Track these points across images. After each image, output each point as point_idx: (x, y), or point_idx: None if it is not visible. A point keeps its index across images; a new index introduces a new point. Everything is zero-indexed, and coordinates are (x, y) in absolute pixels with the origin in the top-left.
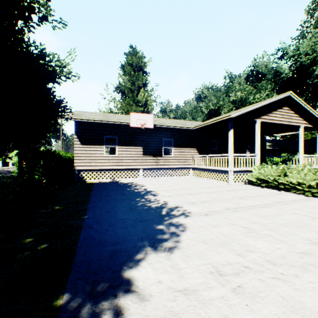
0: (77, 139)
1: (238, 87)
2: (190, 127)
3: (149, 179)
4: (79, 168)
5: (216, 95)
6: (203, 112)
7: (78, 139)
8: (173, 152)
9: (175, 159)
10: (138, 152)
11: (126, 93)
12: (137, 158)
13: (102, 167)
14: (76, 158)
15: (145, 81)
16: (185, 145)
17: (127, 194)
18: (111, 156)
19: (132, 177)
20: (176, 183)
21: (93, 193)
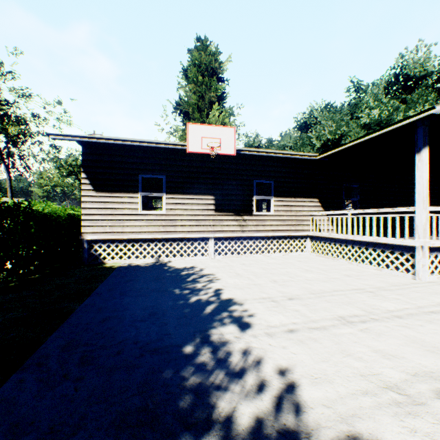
0: (87, 180)
1: (373, 103)
2: (310, 156)
3: (228, 258)
4: (90, 237)
5: (335, 118)
6: (313, 145)
7: (89, 180)
8: (273, 207)
9: (278, 220)
10: (206, 206)
11: (191, 113)
12: (203, 218)
13: (136, 235)
14: (85, 218)
15: (221, 94)
16: (297, 193)
17: (167, 315)
18: (152, 213)
19: (196, 253)
20: (285, 271)
21: (82, 307)
